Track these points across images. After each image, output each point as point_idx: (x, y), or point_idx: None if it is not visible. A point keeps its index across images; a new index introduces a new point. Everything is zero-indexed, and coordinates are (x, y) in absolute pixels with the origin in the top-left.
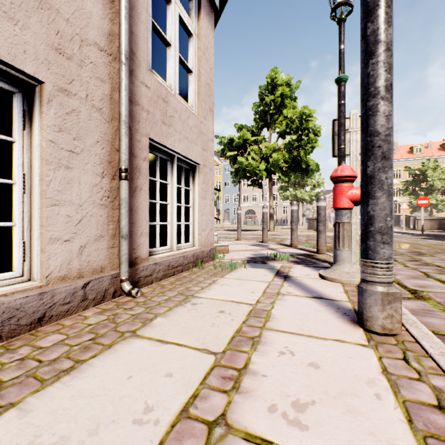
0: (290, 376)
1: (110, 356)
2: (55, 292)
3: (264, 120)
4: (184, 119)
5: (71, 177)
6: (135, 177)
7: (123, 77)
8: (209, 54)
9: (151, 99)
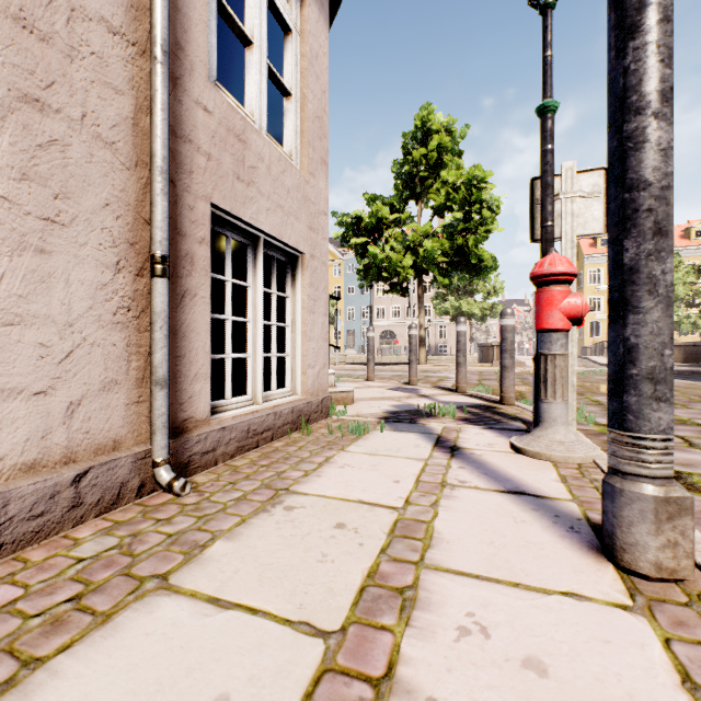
0: (488, 700)
1: (101, 645)
2: (10, 496)
3: (411, 188)
4: (276, 174)
5: (50, 270)
6: (184, 273)
7: (158, 86)
8: (321, 67)
9: (214, 134)
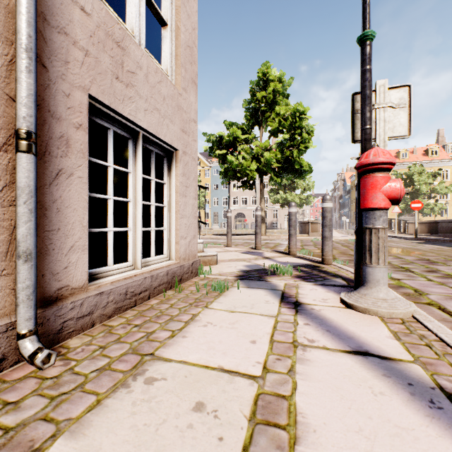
0: None
1: None
2: None
3: (255, 118)
4: (153, 82)
5: None
6: (59, 153)
7: None
8: (191, 9)
9: (92, 34)
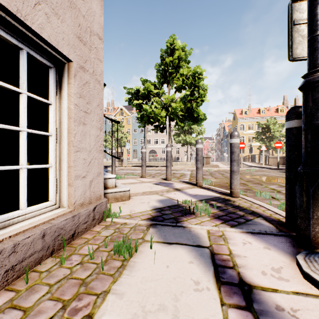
0: None
1: None
2: None
3: (164, 77)
4: None
5: None
6: None
7: None
8: None
9: None
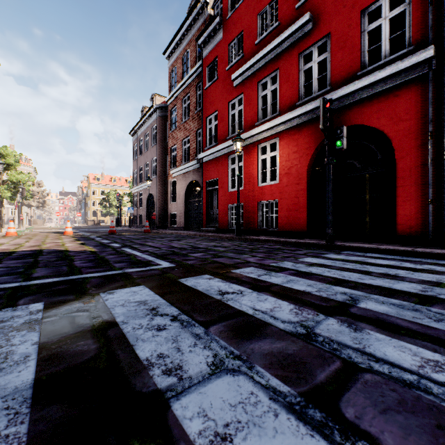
0: None
1: None
2: None
3: None
4: None
5: None
6: None
7: None
8: None
9: None
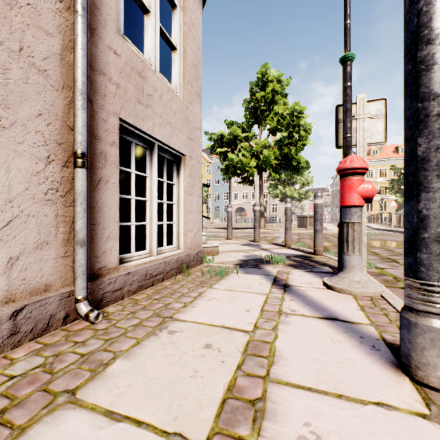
0: None
1: None
2: None
3: (255, 117)
4: (166, 101)
5: None
6: (100, 166)
7: (78, 32)
8: (196, 32)
9: (122, 70)
